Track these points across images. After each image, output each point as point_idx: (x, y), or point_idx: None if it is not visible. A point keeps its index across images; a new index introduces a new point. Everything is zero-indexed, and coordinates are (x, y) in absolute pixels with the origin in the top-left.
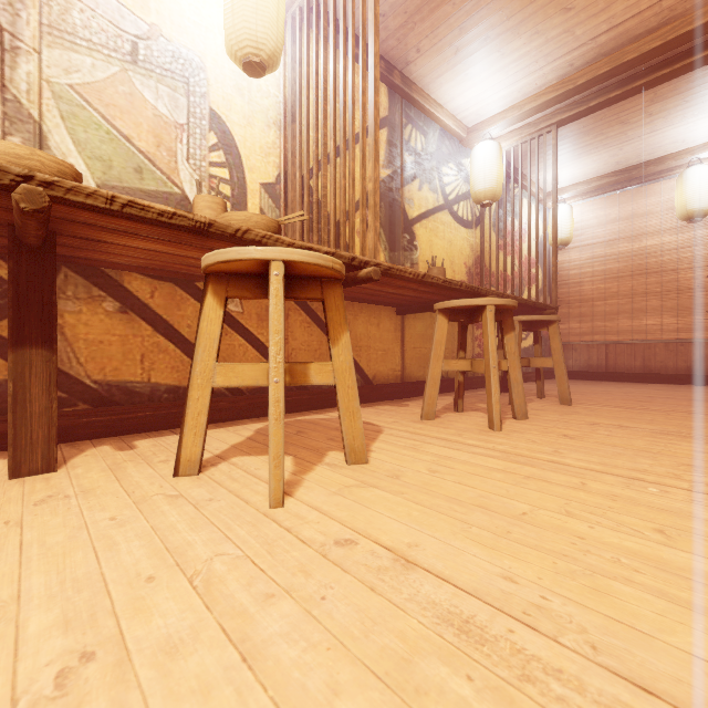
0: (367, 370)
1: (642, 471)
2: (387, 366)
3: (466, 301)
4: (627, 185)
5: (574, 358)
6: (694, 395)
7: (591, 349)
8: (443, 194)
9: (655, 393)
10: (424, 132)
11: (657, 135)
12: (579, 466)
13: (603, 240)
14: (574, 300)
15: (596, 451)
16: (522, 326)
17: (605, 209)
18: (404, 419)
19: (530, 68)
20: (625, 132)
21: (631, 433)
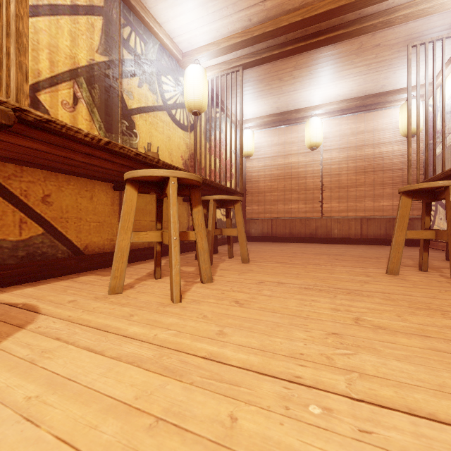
0: (77, 240)
1: (299, 359)
2: (103, 237)
3: (149, 171)
4: (282, 124)
5: (255, 228)
6: (315, 250)
7: (264, 222)
8: (162, 97)
9: (296, 249)
10: (144, 39)
11: (297, 94)
12: (237, 362)
13: (270, 156)
14: (255, 191)
15: (259, 325)
16: (216, 204)
17: (271, 137)
18: (87, 296)
19: (223, 11)
20: (281, 86)
21: (286, 290)
